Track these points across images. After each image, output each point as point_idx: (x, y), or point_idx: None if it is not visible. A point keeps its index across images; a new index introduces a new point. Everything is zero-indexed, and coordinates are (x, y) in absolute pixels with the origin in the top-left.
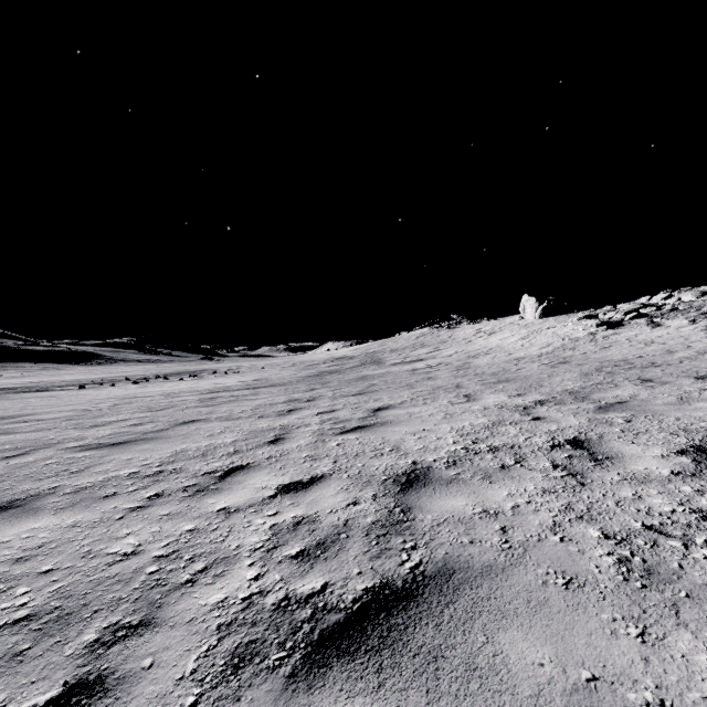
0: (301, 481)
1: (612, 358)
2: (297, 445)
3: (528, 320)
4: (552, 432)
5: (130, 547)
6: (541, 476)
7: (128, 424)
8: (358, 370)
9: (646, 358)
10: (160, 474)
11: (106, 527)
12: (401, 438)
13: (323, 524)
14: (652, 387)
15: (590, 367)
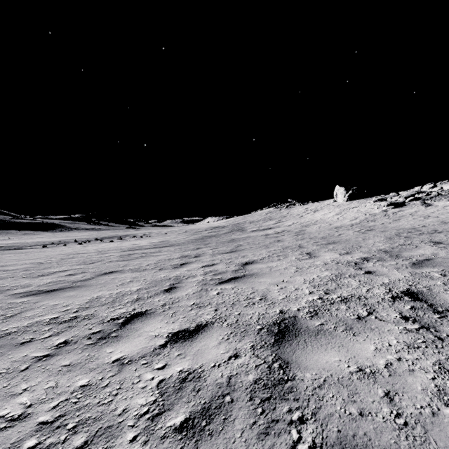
0: (188, 329)
1: (404, 227)
2: (186, 294)
3: (339, 202)
4: (387, 284)
5: (20, 408)
6: (398, 329)
7: (65, 274)
8: (229, 235)
9: (429, 227)
10: (74, 320)
11: (8, 380)
12: (267, 288)
13: (207, 381)
14: (445, 247)
15: (391, 233)
